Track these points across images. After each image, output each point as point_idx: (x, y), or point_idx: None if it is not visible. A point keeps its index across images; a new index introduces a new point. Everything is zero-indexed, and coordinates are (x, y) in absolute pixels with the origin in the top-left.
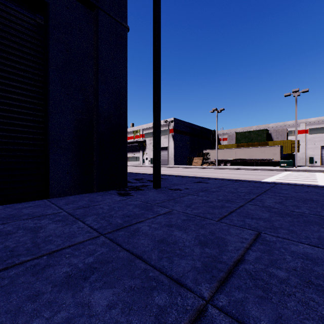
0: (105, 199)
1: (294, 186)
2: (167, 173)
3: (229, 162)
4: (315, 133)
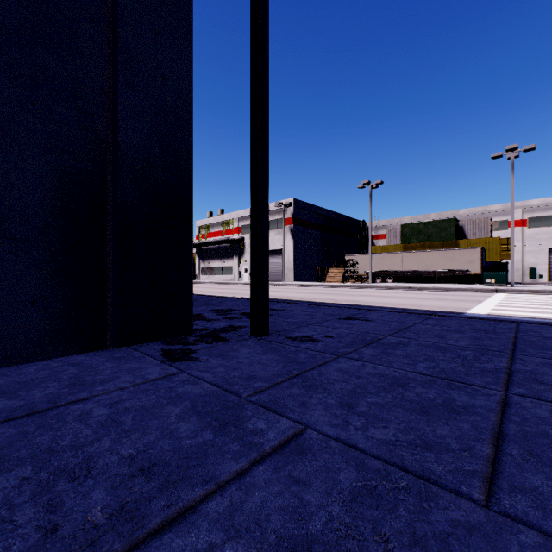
0: (119, 373)
1: None
2: (282, 297)
3: (390, 276)
4: (539, 226)
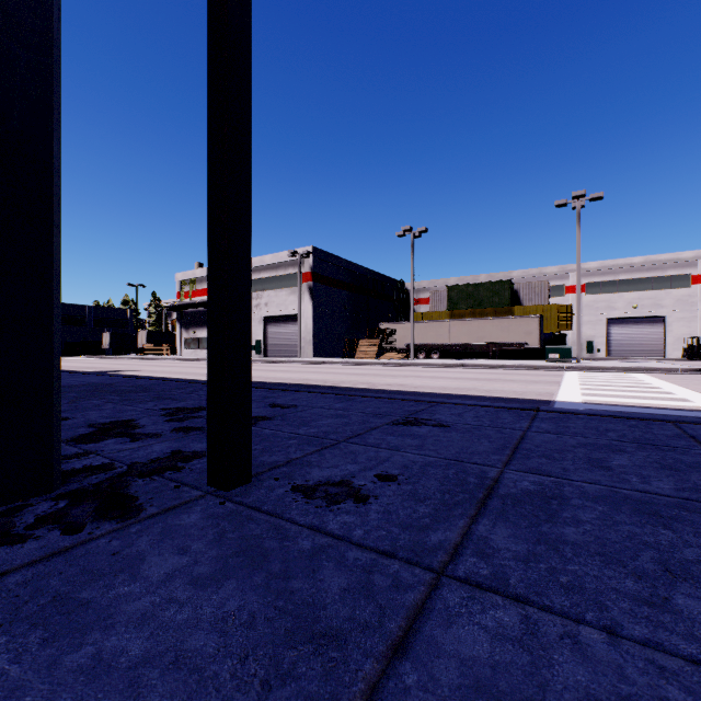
0: None
1: None
2: (295, 381)
3: (436, 350)
4: (597, 292)
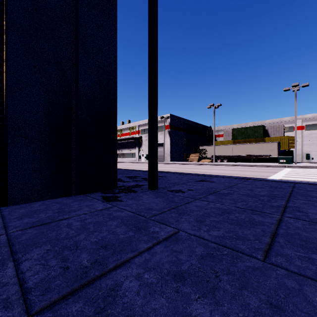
0: (82, 207)
1: None
2: (163, 170)
3: (225, 158)
4: (312, 129)
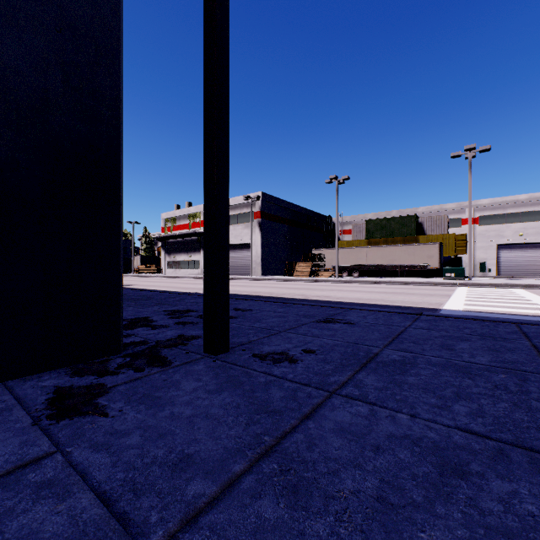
0: None
1: None
2: (249, 293)
3: (356, 270)
4: (489, 223)
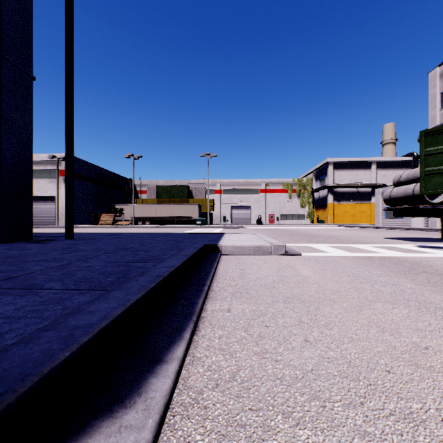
0: (24, 245)
1: (185, 233)
2: None
3: (148, 220)
4: (227, 194)
